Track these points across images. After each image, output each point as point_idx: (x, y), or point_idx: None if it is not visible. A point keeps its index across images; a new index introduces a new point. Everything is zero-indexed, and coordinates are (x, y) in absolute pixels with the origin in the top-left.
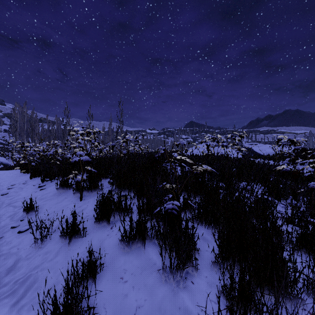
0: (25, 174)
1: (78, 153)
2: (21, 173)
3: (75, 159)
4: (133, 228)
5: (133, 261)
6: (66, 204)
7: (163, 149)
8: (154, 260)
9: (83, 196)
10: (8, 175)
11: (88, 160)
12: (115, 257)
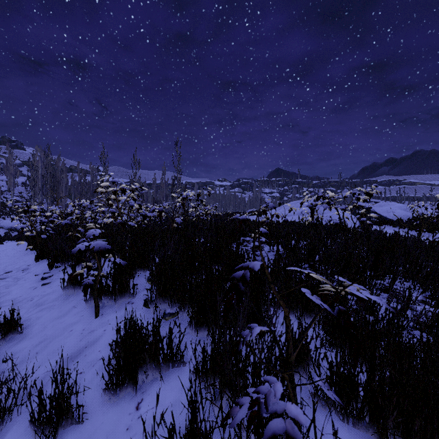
0: (32, 253)
1: (89, 233)
2: (27, 251)
3: (80, 247)
4: None
5: None
6: (71, 322)
7: (242, 220)
8: None
9: (102, 307)
10: (9, 253)
11: (103, 248)
12: None
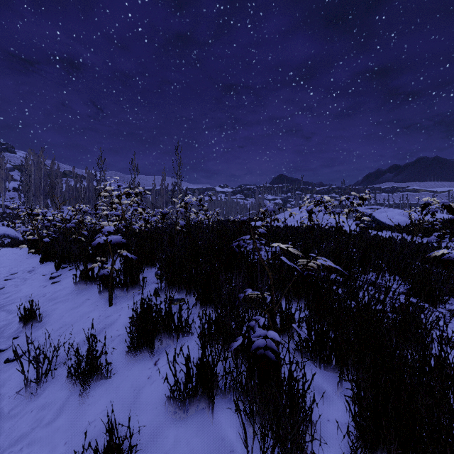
0: (34, 256)
1: (105, 230)
2: (29, 255)
3: (99, 240)
4: (192, 375)
5: (192, 440)
6: (86, 311)
7: (242, 221)
8: (230, 441)
9: (114, 298)
10: (10, 257)
11: (120, 241)
12: (160, 429)
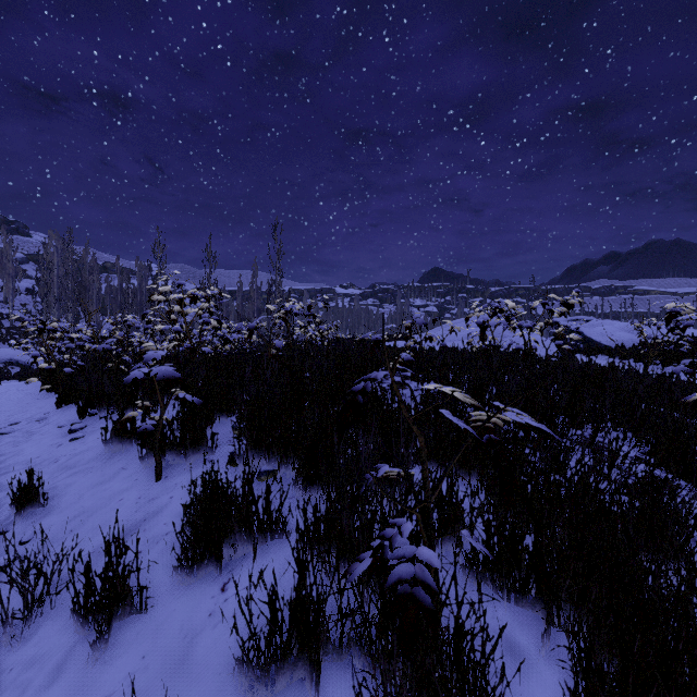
0: (50, 396)
1: (148, 357)
2: (42, 393)
3: (136, 375)
4: (281, 622)
5: None
6: (119, 489)
7: (375, 341)
8: None
9: (165, 467)
10: (13, 396)
11: (170, 376)
12: None
